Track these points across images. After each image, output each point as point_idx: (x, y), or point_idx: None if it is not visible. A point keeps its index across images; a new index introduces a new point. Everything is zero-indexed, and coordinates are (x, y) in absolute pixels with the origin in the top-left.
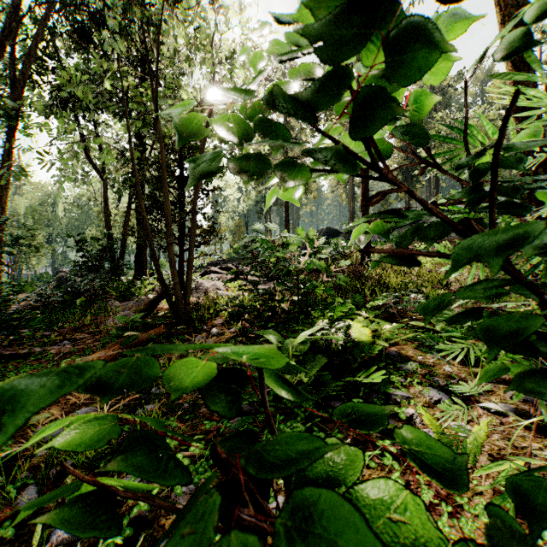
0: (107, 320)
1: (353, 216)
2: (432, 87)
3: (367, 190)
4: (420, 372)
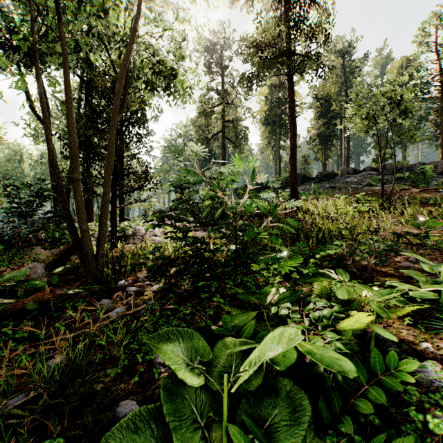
0: None
1: (279, 173)
2: (344, 66)
3: (295, 146)
4: None
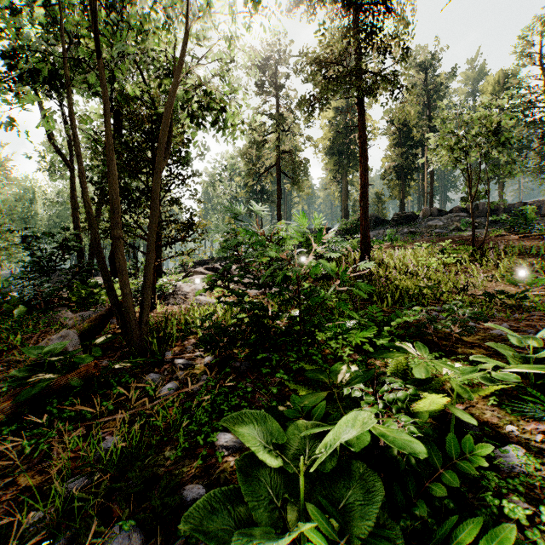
0: (40, 342)
1: (346, 214)
2: (427, 83)
3: (366, 183)
4: (538, 472)
